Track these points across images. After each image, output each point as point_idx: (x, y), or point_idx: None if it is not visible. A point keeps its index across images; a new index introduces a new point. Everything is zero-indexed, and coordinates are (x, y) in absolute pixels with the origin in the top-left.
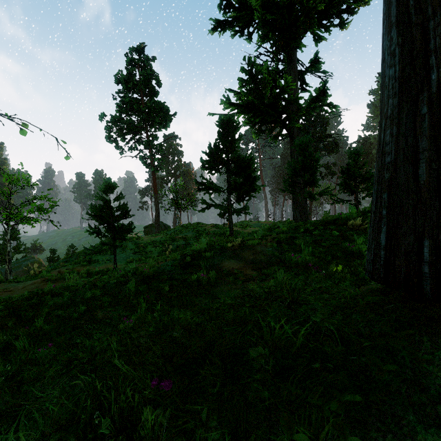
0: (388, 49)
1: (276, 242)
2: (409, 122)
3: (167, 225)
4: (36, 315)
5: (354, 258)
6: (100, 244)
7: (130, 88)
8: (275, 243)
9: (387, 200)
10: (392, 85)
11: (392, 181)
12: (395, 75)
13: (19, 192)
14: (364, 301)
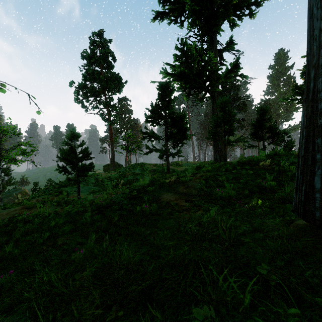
0: (317, 4)
1: (204, 179)
2: None
3: (120, 164)
4: (9, 239)
5: (266, 191)
6: (66, 180)
7: (93, 62)
8: (203, 179)
9: (321, 145)
10: None
11: None
12: None
13: (8, 140)
14: (301, 243)
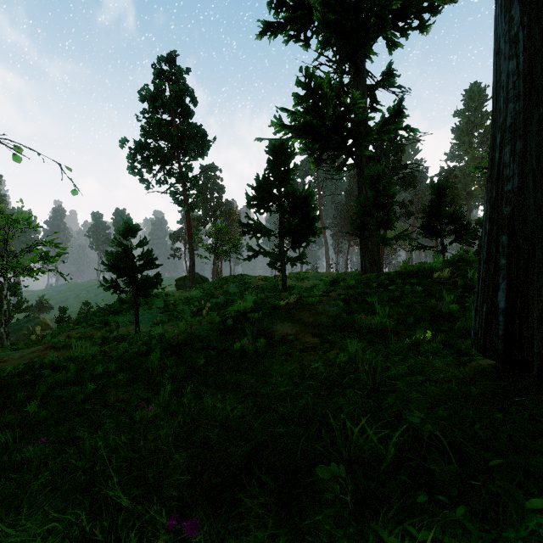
0: (505, 35)
1: (342, 300)
2: (542, 133)
3: (205, 277)
4: (30, 395)
5: (443, 320)
6: (118, 302)
7: (158, 107)
8: (341, 301)
9: (508, 245)
10: (513, 83)
11: (515, 218)
12: (518, 69)
13: (18, 236)
14: (476, 388)
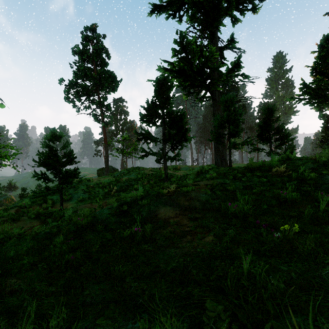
0: None
1: (209, 188)
2: None
3: (116, 168)
4: None
5: (288, 205)
6: (44, 189)
7: (85, 59)
8: (208, 189)
9: None
10: None
11: None
12: None
13: None
14: None
